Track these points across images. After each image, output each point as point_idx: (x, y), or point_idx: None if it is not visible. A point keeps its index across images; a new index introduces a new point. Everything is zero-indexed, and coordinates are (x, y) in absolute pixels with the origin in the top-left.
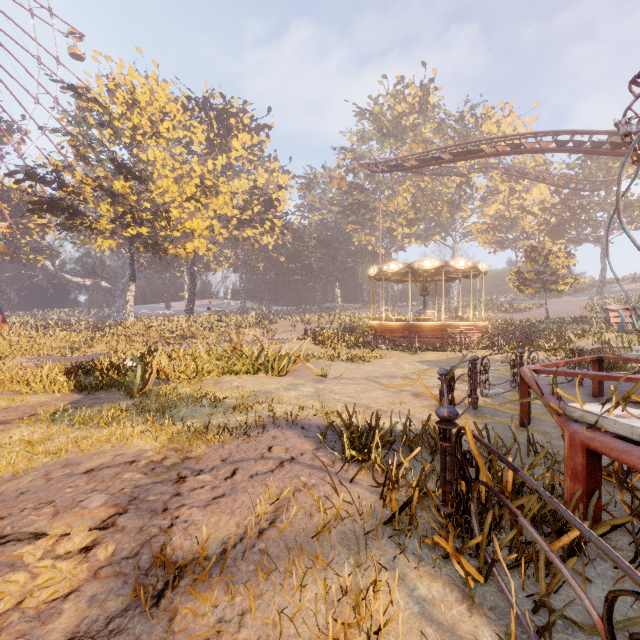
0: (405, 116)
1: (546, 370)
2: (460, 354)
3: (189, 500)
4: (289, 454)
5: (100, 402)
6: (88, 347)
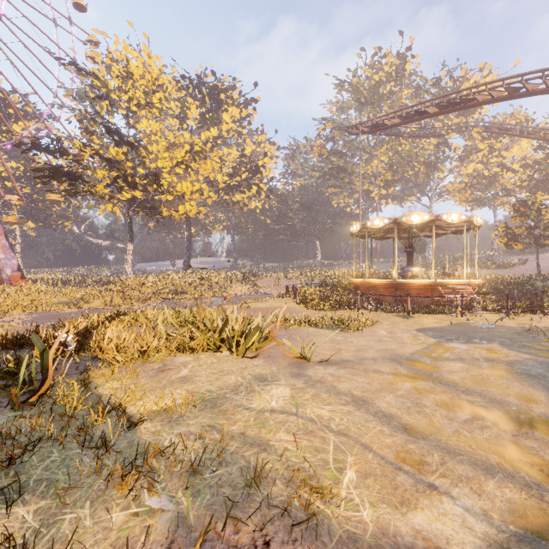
0: (382, 84)
1: None
2: (462, 318)
3: None
4: None
5: None
6: (85, 302)
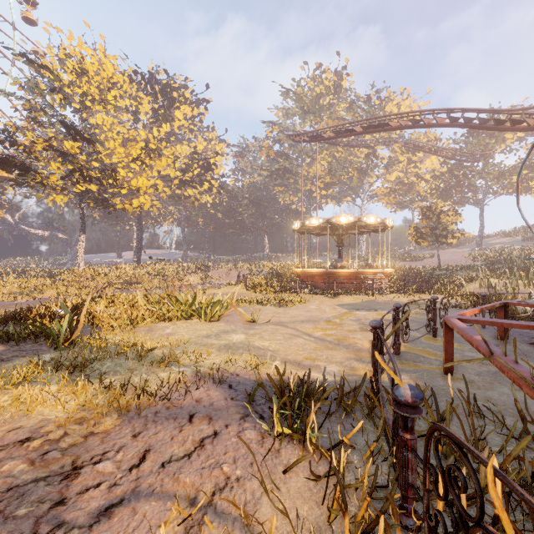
0: (322, 97)
1: (471, 319)
2: (372, 297)
3: (72, 513)
4: (212, 426)
5: (21, 355)
6: (38, 292)
